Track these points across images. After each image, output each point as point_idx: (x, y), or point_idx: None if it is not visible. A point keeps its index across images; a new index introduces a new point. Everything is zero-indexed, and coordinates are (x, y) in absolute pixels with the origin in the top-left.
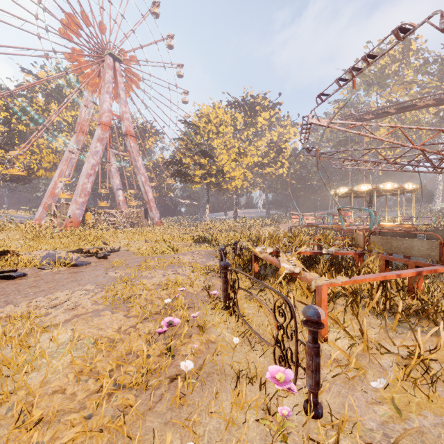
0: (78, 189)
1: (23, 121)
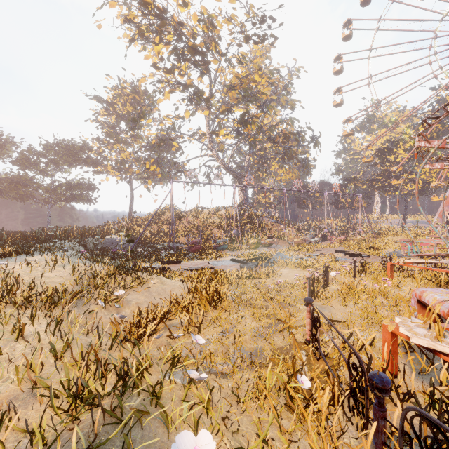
0: None
1: None
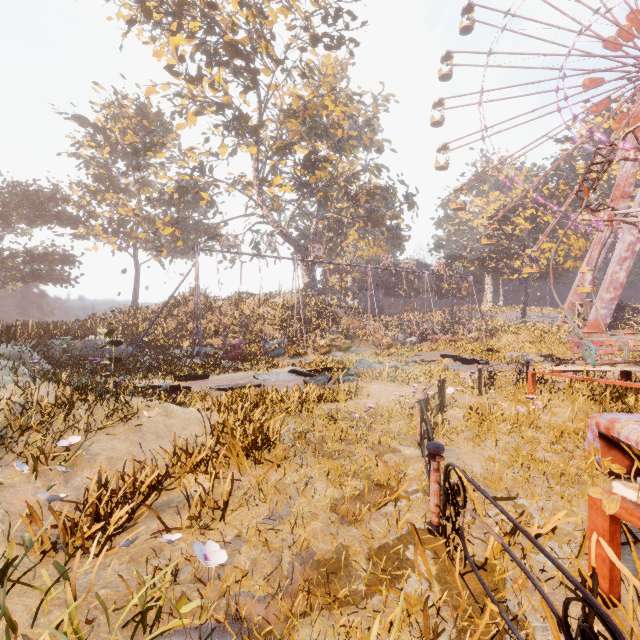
0: (604, 282)
1: (548, 211)
